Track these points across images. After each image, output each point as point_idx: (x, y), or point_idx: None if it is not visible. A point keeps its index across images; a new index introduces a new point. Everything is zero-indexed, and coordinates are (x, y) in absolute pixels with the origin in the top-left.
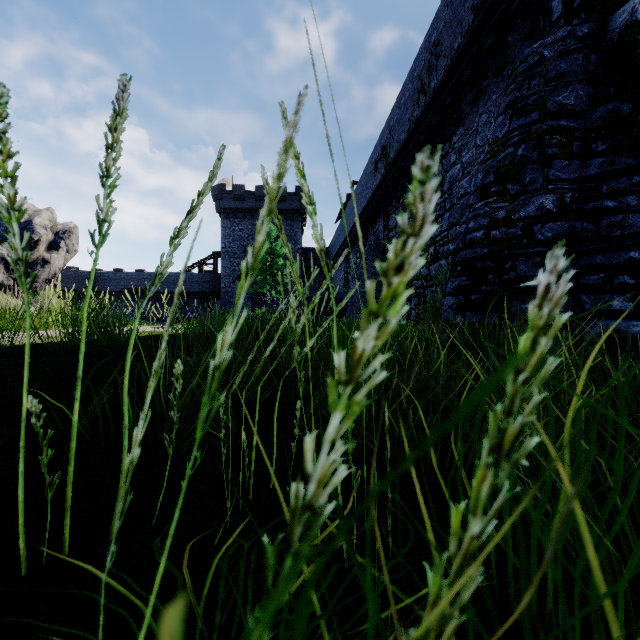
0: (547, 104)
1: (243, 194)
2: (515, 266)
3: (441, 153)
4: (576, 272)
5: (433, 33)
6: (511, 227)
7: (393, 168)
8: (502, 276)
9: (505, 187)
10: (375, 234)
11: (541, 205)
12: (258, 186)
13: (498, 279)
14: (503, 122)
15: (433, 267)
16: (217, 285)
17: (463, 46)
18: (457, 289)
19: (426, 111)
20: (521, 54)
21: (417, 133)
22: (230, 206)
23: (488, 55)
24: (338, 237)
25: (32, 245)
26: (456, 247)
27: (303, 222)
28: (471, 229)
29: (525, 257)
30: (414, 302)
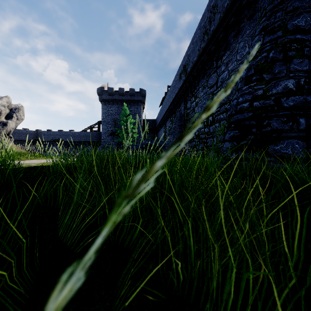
0: (287, 26)
1: (113, 92)
2: (270, 123)
3: (216, 66)
4: (308, 127)
5: (212, 1)
6: (267, 99)
7: (189, 76)
8: (261, 129)
9: (262, 76)
10: (179, 111)
11: (286, 86)
12: (120, 88)
13: (259, 131)
14: (259, 39)
15: (211, 127)
16: (100, 138)
17: (230, 4)
18: (232, 138)
19: (208, 43)
20: (268, 1)
21: (203, 56)
22: (106, 98)
23: (244, 9)
24: (160, 114)
25: None
26: (230, 113)
27: (143, 106)
28: (240, 102)
29: (276, 117)
30: (201, 146)
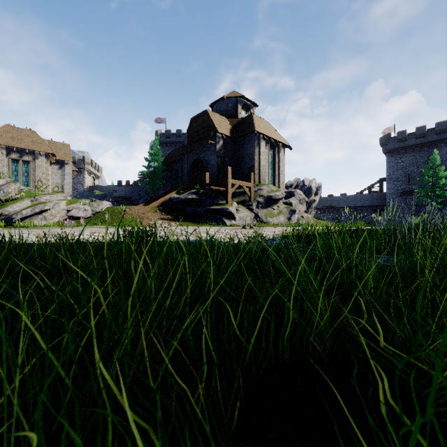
0: None
1: (404, 137)
2: None
3: None
4: None
5: None
6: None
7: None
8: None
9: None
10: None
11: None
12: (418, 128)
13: None
14: None
15: None
16: (382, 200)
17: None
18: None
19: None
20: None
21: None
22: (393, 147)
23: None
24: None
25: (311, 195)
26: None
27: None
28: None
29: None
30: None
